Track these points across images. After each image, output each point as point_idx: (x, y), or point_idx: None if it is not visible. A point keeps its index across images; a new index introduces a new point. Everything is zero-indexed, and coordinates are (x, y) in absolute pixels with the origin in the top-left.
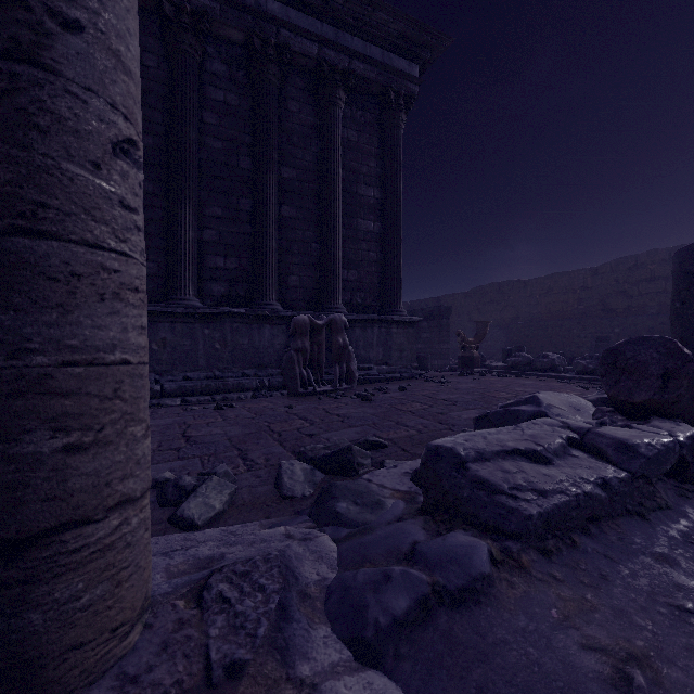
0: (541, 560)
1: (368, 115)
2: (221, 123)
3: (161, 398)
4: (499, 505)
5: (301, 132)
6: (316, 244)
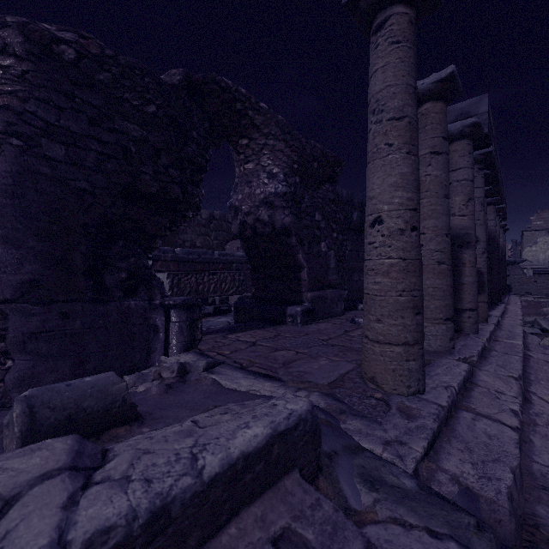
0: None
1: None
2: None
3: None
4: None
5: None
6: None
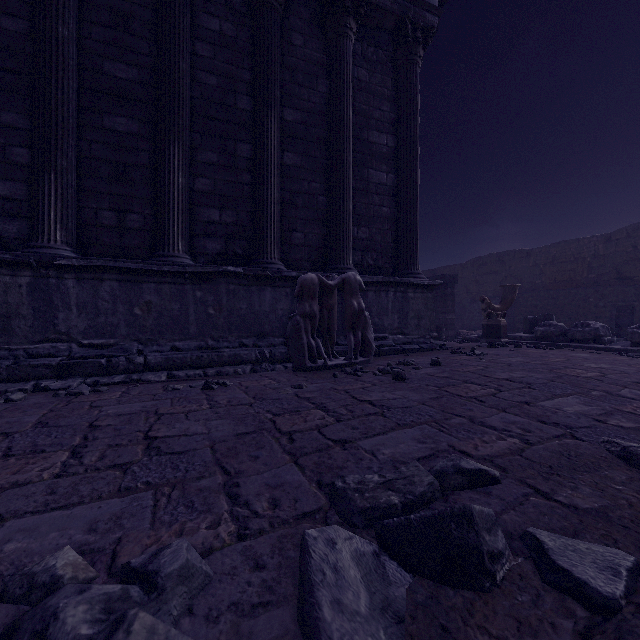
0: None
1: (380, 52)
2: (216, 55)
3: (143, 372)
4: None
5: (307, 70)
6: (322, 197)
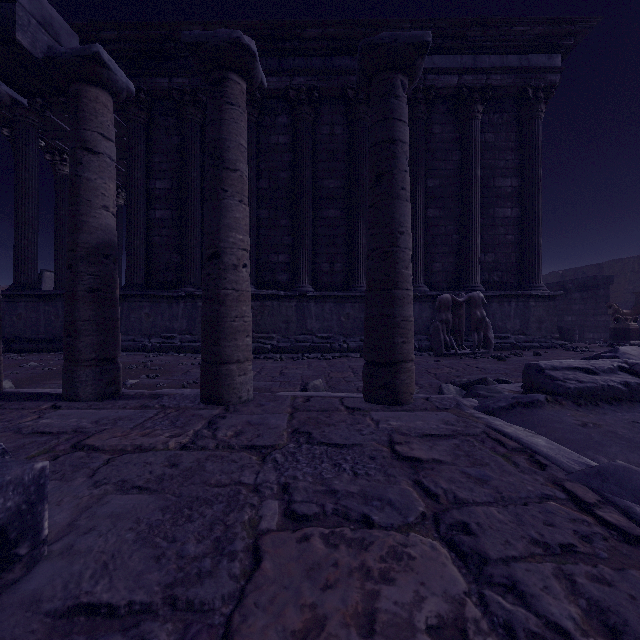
0: (574, 405)
1: (505, 115)
2: None
3: (347, 352)
4: (555, 384)
5: (443, 148)
6: (455, 235)
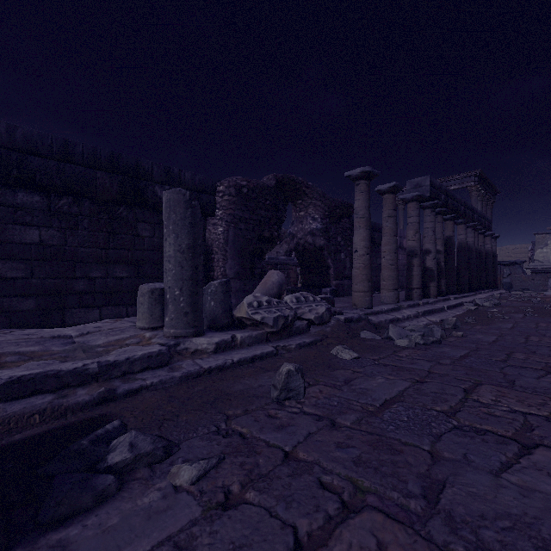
0: None
1: None
2: None
3: None
4: None
5: None
6: None
